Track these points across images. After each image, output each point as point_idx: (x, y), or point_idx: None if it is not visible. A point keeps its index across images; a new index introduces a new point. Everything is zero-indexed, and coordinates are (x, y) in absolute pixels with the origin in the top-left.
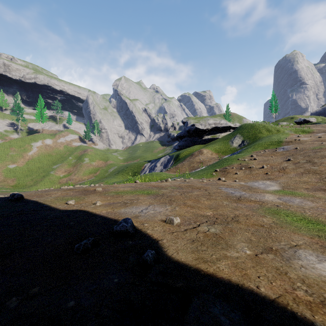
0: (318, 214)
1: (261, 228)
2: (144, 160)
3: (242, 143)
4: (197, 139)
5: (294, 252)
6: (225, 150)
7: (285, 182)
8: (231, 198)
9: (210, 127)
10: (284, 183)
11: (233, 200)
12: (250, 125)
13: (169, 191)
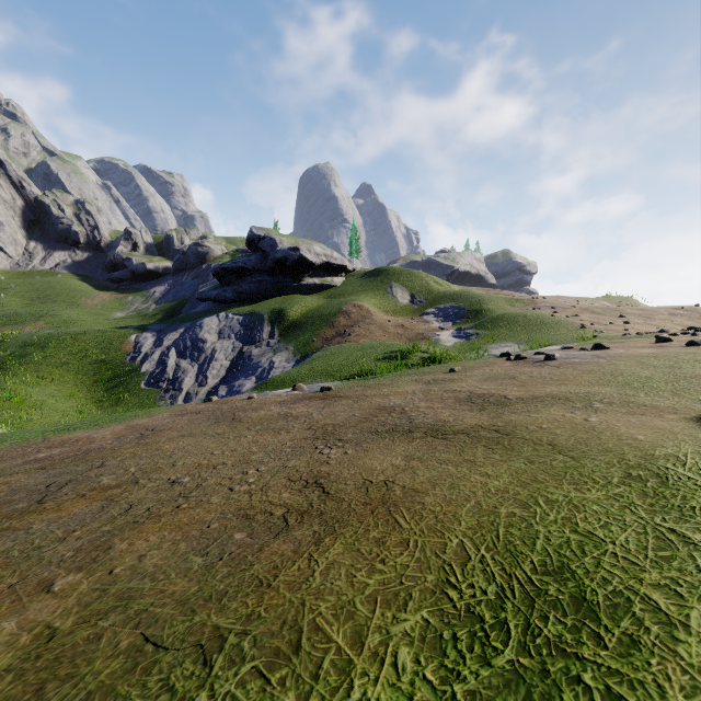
0: None
1: None
2: (79, 327)
3: (413, 298)
4: (291, 282)
5: None
6: (394, 308)
7: None
8: None
9: (319, 261)
10: None
11: None
12: (405, 270)
13: None
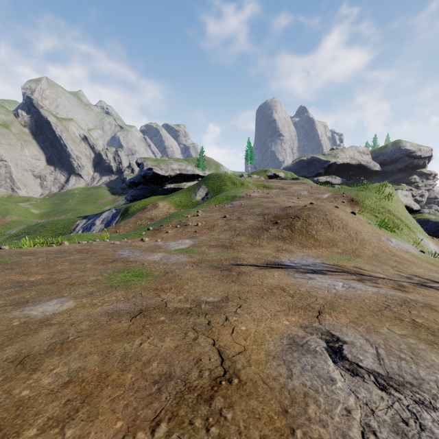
0: (165, 268)
1: (64, 286)
2: (80, 216)
3: (206, 196)
4: (158, 188)
5: (47, 301)
6: (187, 203)
7: (203, 240)
8: (107, 260)
9: (173, 173)
10: (201, 241)
11: (103, 263)
12: (216, 175)
13: (34, 257)
